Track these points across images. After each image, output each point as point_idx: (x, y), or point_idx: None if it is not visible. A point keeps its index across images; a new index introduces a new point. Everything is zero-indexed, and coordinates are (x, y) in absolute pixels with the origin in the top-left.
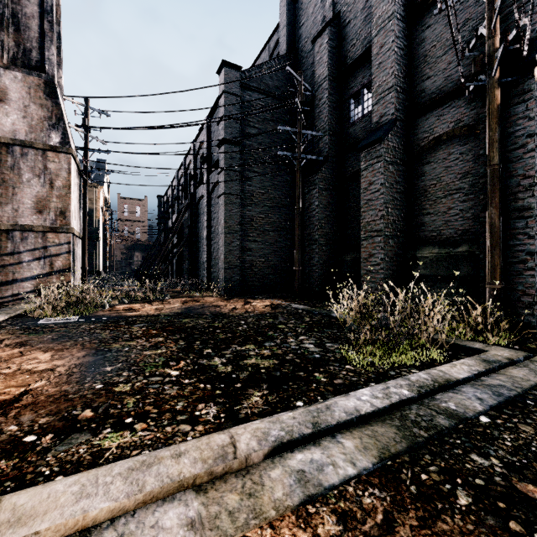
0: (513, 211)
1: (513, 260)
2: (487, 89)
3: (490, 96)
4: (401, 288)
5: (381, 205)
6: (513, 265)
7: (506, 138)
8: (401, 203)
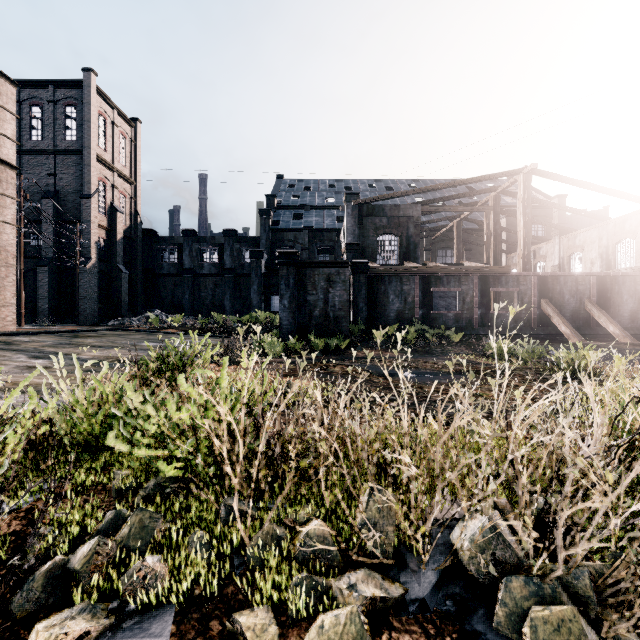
0: (83, 297)
1: (83, 308)
2: (76, 268)
3: (77, 270)
4: (56, 317)
5: (47, 288)
6: (83, 309)
7: (82, 279)
8: (56, 287)
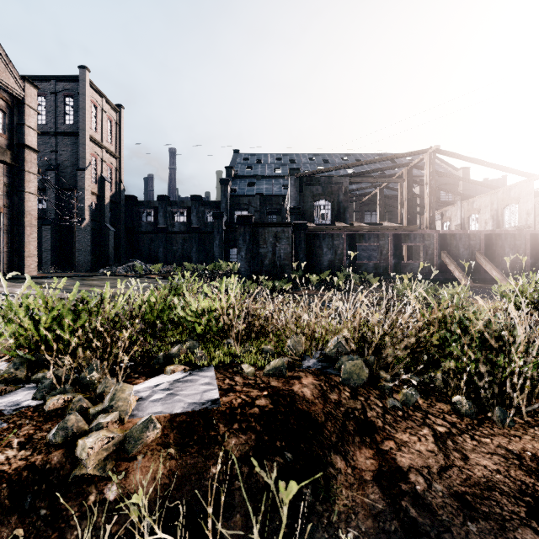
0: (79, 250)
1: (79, 259)
2: (74, 227)
3: (74, 228)
4: (57, 266)
5: (50, 243)
6: (79, 260)
7: (78, 236)
8: (57, 242)
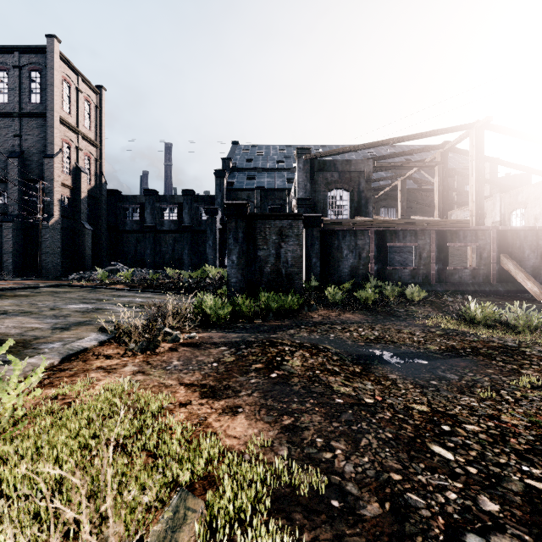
0: (46, 252)
1: (46, 263)
2: (39, 224)
3: (39, 226)
4: (21, 271)
5: (12, 243)
6: (46, 264)
7: (45, 235)
8: (21, 243)
